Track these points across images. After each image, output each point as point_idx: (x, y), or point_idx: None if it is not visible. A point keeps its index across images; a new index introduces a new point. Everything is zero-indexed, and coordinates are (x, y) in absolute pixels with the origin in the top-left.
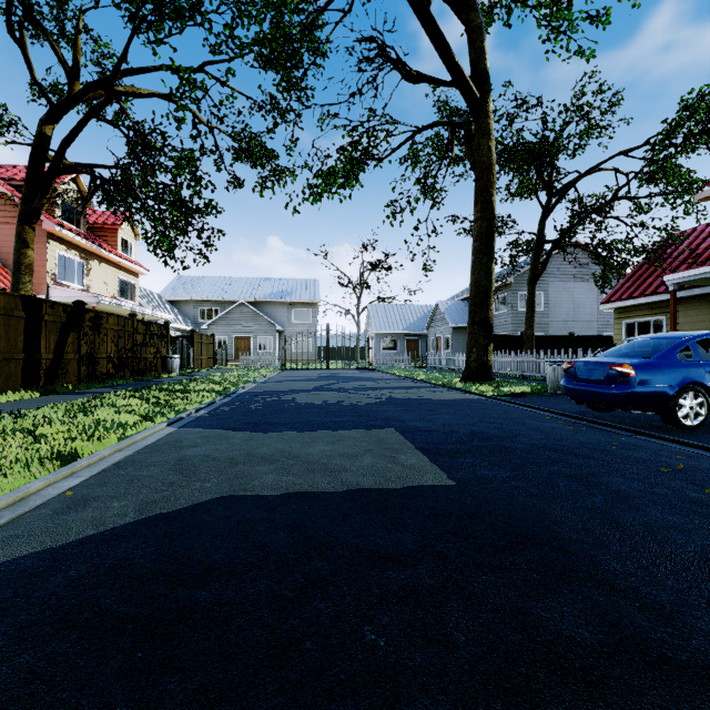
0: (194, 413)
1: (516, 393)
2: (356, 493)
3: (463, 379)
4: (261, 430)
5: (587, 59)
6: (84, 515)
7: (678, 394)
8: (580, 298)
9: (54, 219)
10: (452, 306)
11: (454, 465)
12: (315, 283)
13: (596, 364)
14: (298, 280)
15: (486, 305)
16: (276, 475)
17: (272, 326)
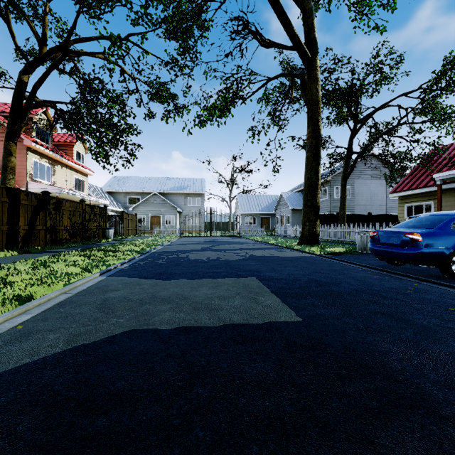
0: (120, 266)
1: (335, 252)
2: (229, 327)
3: (299, 243)
4: (163, 279)
5: (381, 32)
6: (25, 345)
7: (452, 253)
8: (375, 190)
9: (31, 138)
10: (291, 196)
11: (299, 305)
12: (202, 181)
13: (394, 233)
14: (192, 178)
15: (315, 194)
16: (172, 312)
17: (174, 209)
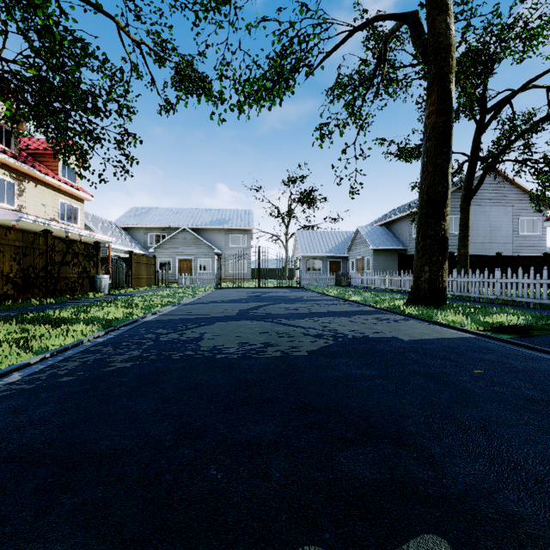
0: None
1: (507, 326)
2: None
3: (409, 303)
4: None
5: None
6: None
7: None
8: (496, 222)
9: None
10: (371, 231)
11: None
12: (249, 213)
13: None
14: (235, 210)
15: (442, 215)
16: None
17: (211, 249)
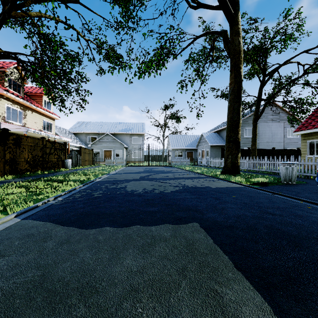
0: (52, 200)
1: (260, 182)
2: None
3: (222, 173)
4: (84, 225)
5: None
6: None
7: None
8: (275, 131)
9: (3, 87)
10: (209, 135)
11: None
12: (143, 124)
13: None
14: (135, 123)
15: (237, 131)
16: None
17: (122, 145)
